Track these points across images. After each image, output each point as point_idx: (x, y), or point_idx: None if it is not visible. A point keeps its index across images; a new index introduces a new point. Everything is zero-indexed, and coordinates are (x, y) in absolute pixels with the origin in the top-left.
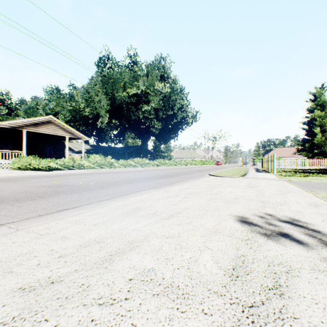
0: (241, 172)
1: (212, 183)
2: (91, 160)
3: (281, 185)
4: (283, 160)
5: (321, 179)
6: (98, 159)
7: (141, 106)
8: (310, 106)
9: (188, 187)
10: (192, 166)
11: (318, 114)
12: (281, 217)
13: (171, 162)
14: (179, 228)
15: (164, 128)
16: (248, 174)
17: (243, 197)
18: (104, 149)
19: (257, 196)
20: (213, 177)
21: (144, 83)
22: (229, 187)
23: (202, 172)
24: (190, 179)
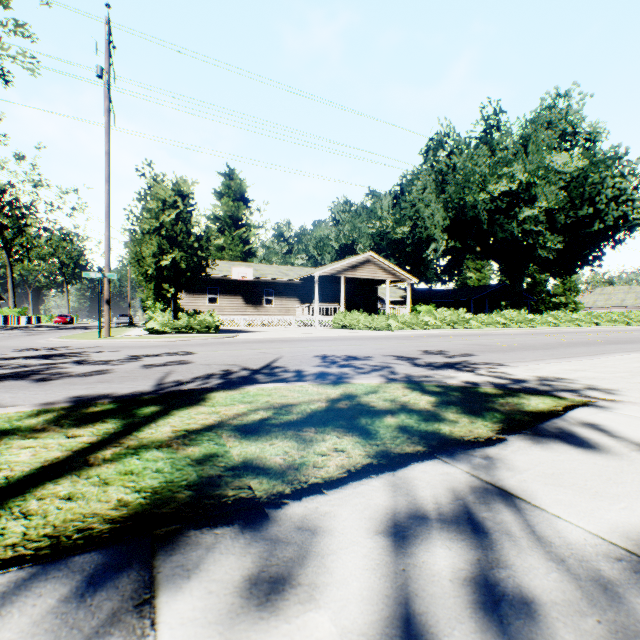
0: None
1: None
2: (437, 316)
3: None
4: None
5: None
6: (446, 313)
7: (516, 211)
8: None
9: None
10: None
11: None
12: None
13: (583, 318)
14: None
15: (565, 245)
16: None
17: None
18: (429, 296)
19: None
20: None
21: (524, 166)
22: None
23: None
24: None
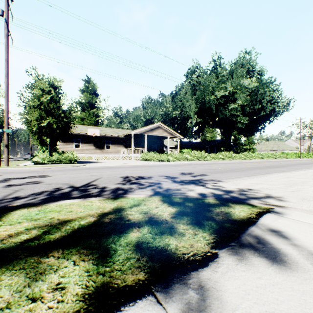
0: None
1: None
2: (191, 154)
3: None
4: None
5: None
6: (196, 153)
7: (228, 105)
8: None
9: (306, 172)
10: (284, 160)
11: None
12: None
13: (257, 155)
14: None
15: (249, 122)
16: None
17: None
18: (188, 145)
19: None
20: None
21: (231, 84)
22: None
23: (305, 165)
24: (299, 169)
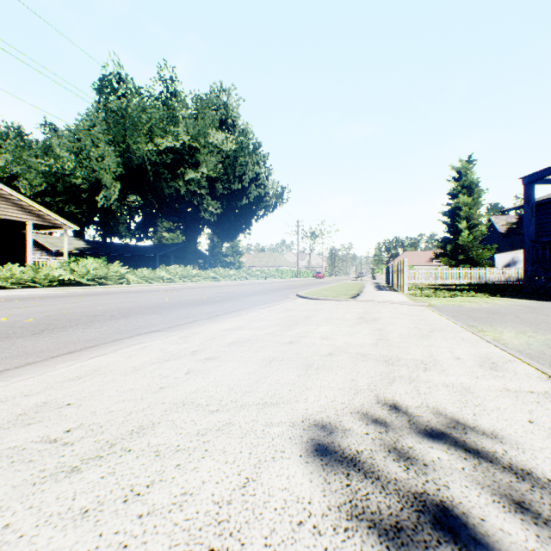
0: (352, 291)
1: (294, 314)
2: (76, 269)
3: (419, 315)
4: (417, 270)
5: (476, 302)
6: (92, 266)
7: (183, 171)
8: (454, 188)
9: (242, 324)
10: (276, 281)
11: (463, 200)
12: (435, 420)
13: (239, 274)
14: (61, 546)
15: (226, 213)
16: (362, 294)
17: (347, 351)
18: (115, 250)
19: (376, 345)
20: (303, 300)
21: (188, 129)
22: (324, 324)
23: (287, 292)
24: (259, 304)
